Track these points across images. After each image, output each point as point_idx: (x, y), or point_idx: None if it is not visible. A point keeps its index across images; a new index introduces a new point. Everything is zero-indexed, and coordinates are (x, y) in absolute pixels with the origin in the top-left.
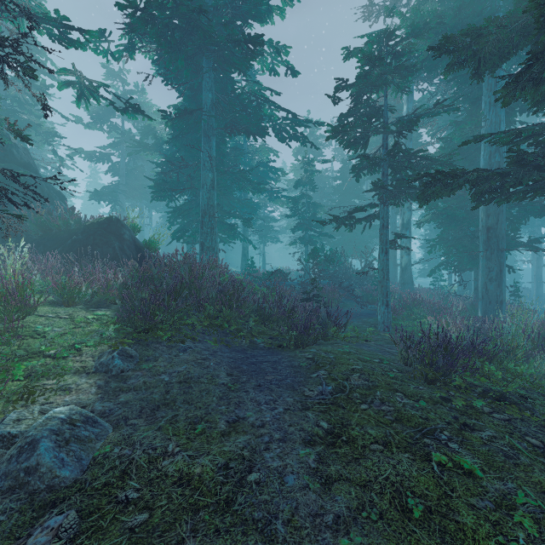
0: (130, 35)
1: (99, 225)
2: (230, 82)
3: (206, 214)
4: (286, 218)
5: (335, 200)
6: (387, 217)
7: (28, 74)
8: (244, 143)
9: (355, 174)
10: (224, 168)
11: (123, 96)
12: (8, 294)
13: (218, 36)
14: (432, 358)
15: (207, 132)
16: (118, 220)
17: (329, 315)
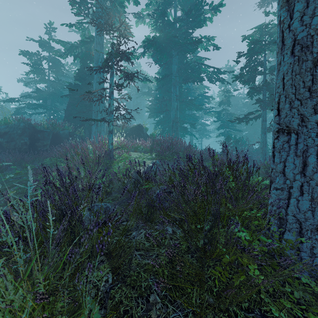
0: (144, 48)
1: (135, 127)
2: (185, 58)
3: (174, 122)
4: (214, 124)
5: (244, 111)
6: (265, 116)
7: (134, 80)
8: (191, 85)
9: (250, 96)
10: (181, 99)
11: (132, 70)
12: (124, 145)
13: (181, 42)
14: (267, 163)
15: (174, 84)
16: (142, 125)
17: (232, 159)
